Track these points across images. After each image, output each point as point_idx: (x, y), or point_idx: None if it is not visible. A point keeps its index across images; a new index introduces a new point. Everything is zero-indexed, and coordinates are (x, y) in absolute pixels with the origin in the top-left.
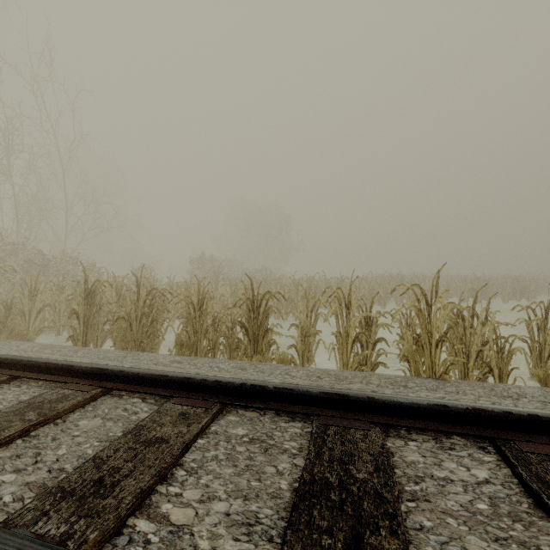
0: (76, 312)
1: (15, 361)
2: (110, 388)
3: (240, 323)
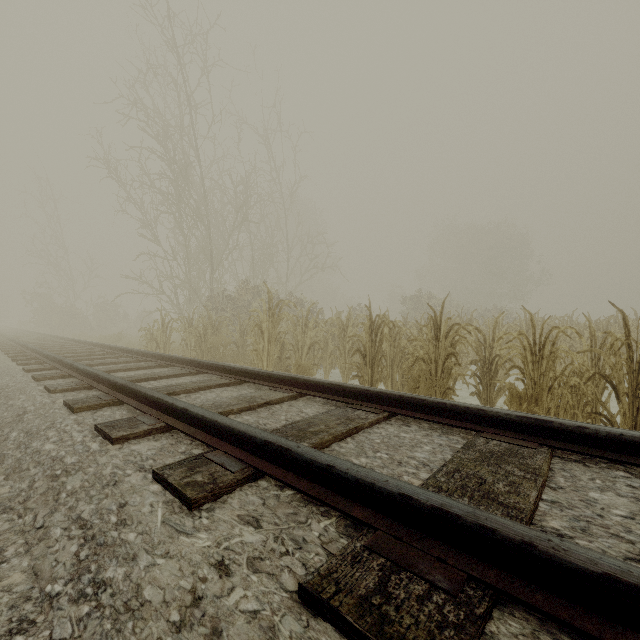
0: (365, 349)
1: (393, 396)
2: (562, 449)
3: (600, 376)
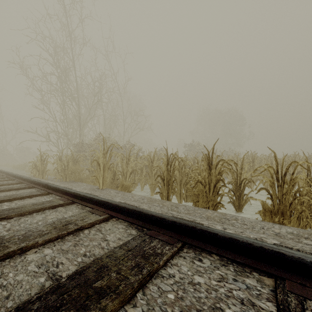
0: (163, 175)
1: (185, 227)
2: None
3: None
